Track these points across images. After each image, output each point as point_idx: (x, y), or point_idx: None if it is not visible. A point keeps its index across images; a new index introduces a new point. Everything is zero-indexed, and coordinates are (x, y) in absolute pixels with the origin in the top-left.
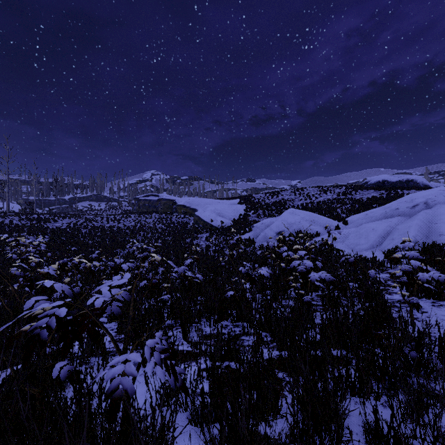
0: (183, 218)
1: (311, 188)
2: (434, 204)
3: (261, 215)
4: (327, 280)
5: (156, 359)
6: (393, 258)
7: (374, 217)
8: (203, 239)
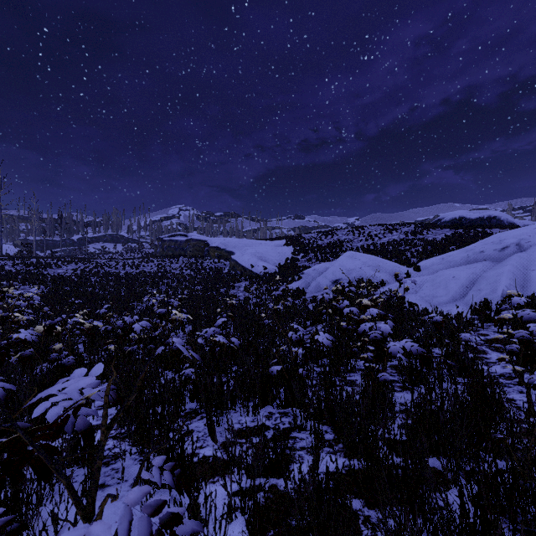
0: (217, 263)
1: (373, 227)
2: (529, 246)
3: (312, 259)
4: (414, 353)
5: (141, 535)
6: (500, 319)
7: (453, 262)
8: (241, 289)
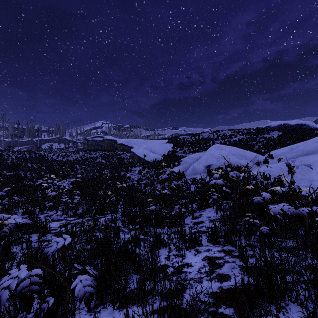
0: (122, 154)
1: (225, 131)
2: None
3: (186, 151)
4: None
5: None
6: None
7: (306, 151)
8: (136, 172)
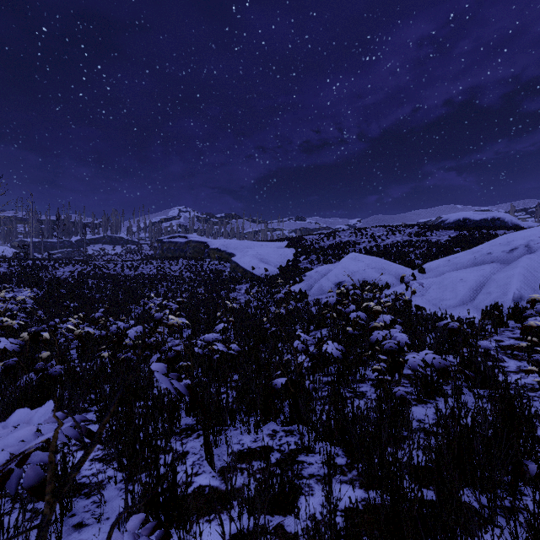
0: (218, 265)
1: (376, 228)
2: (539, 248)
3: (314, 261)
4: (437, 366)
5: None
6: (527, 327)
7: (460, 264)
8: (242, 291)
